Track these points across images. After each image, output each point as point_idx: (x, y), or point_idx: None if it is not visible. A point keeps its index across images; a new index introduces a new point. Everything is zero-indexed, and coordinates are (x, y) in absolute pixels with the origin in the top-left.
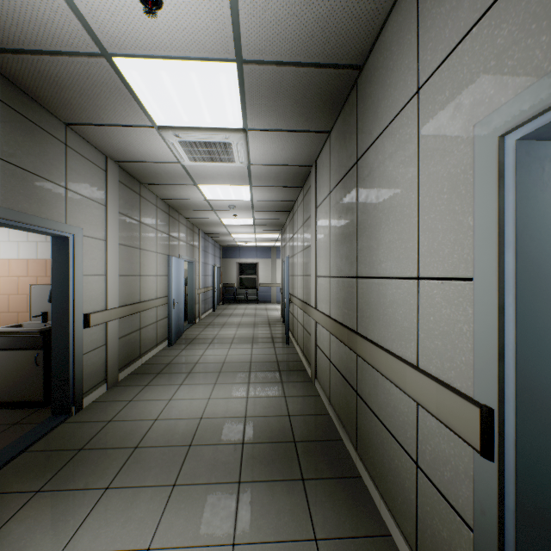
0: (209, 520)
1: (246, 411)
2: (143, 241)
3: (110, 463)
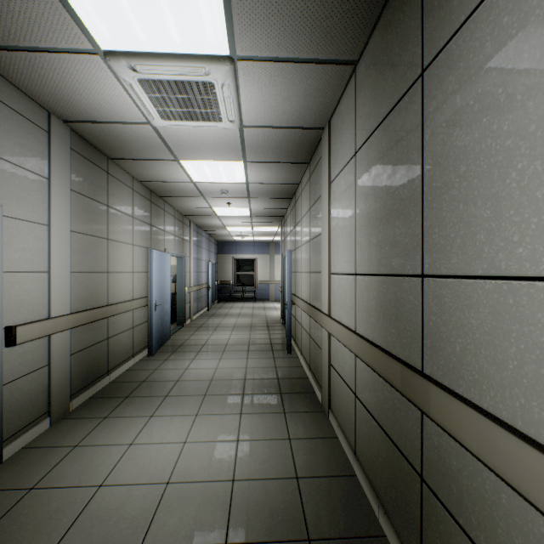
0: None
1: (235, 469)
2: (112, 230)
3: None
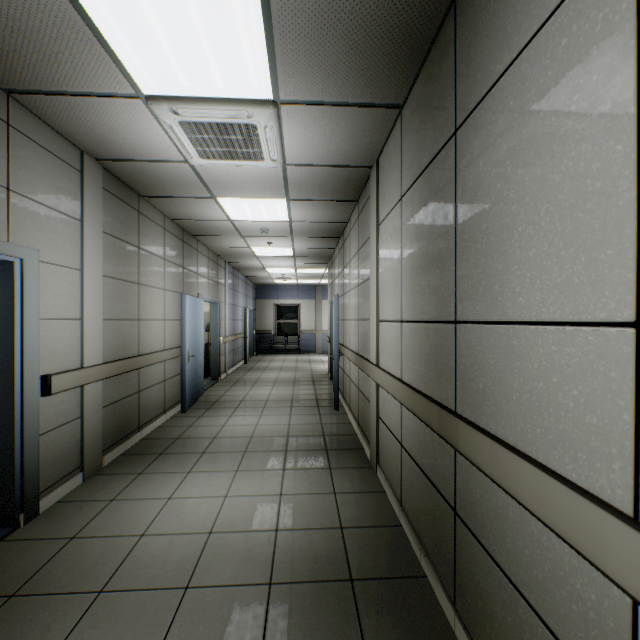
0: None
1: (278, 520)
2: (143, 274)
3: (50, 627)
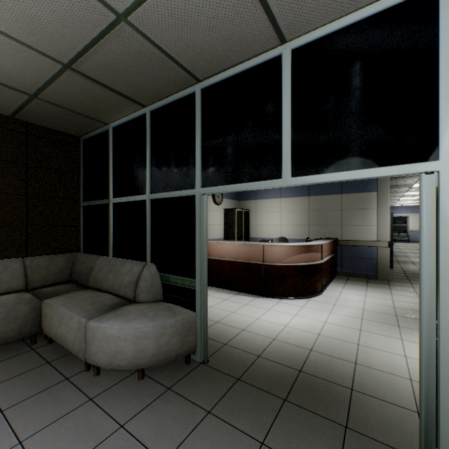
0: None
1: None
2: None
3: (409, 262)
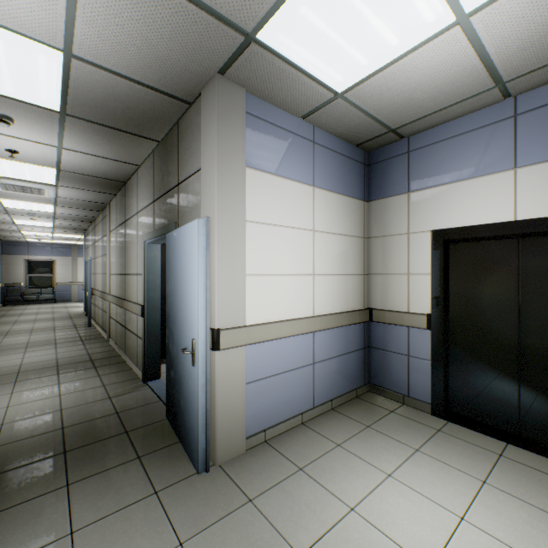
0: (44, 383)
1: (58, 357)
2: None
3: None
